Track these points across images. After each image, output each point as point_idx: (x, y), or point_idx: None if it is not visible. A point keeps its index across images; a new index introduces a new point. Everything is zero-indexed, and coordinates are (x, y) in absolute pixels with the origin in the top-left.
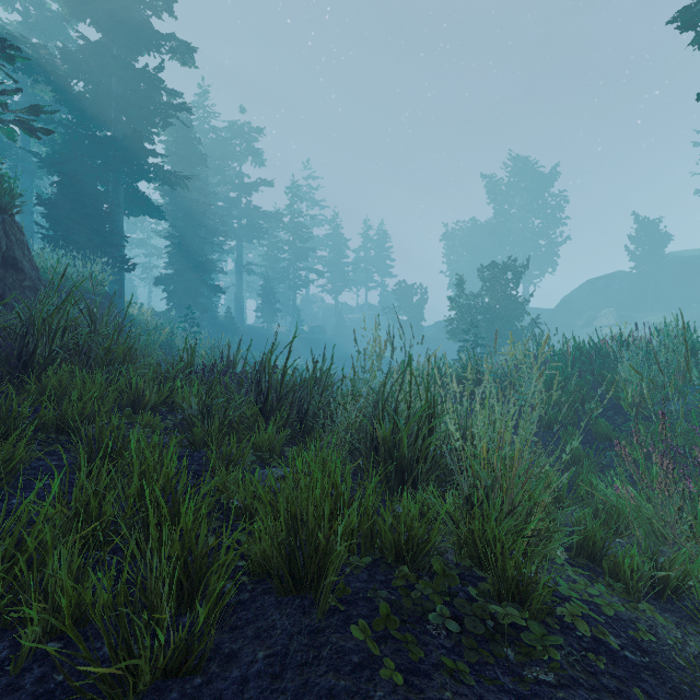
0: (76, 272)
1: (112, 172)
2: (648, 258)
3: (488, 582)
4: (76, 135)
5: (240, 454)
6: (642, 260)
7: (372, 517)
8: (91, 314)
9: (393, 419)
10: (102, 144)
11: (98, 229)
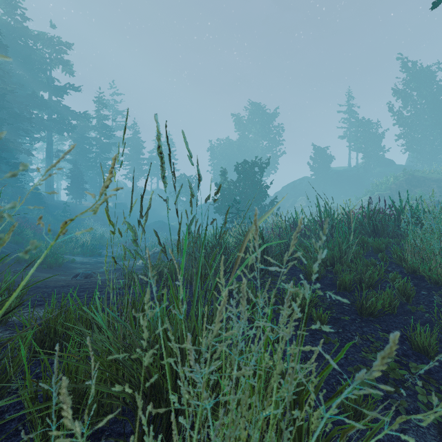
0: None
1: None
2: (321, 169)
3: None
4: None
5: None
6: (318, 170)
7: None
8: None
9: None
10: None
11: None
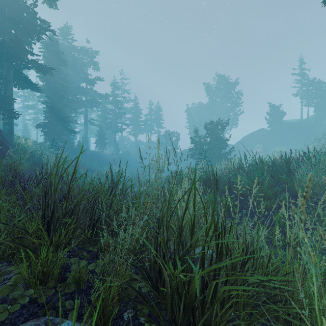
0: None
1: (5, 61)
2: (275, 122)
3: None
4: None
5: None
6: (273, 123)
7: None
8: None
9: (178, 240)
10: None
11: None
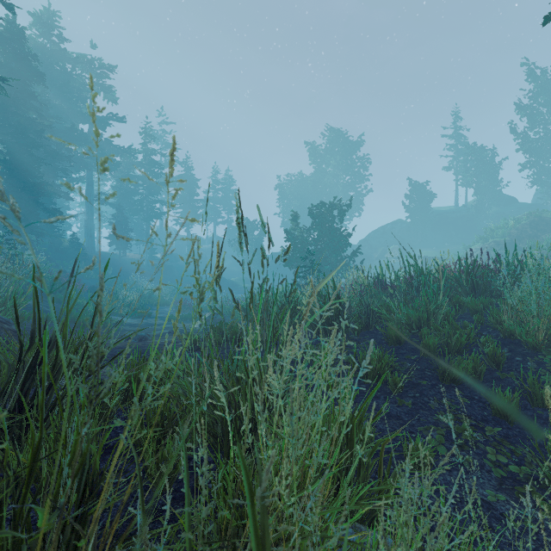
0: None
1: None
2: (418, 210)
3: None
4: None
5: None
6: (415, 212)
7: None
8: None
9: None
10: None
11: None
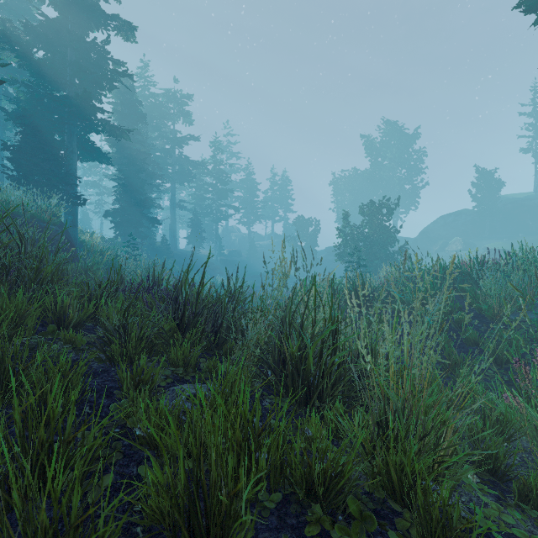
0: (35, 205)
1: (67, 125)
2: (486, 199)
3: (405, 518)
4: (36, 93)
5: (151, 373)
6: (482, 201)
7: (282, 448)
8: (21, 237)
9: (299, 335)
10: (58, 102)
11: (55, 170)
